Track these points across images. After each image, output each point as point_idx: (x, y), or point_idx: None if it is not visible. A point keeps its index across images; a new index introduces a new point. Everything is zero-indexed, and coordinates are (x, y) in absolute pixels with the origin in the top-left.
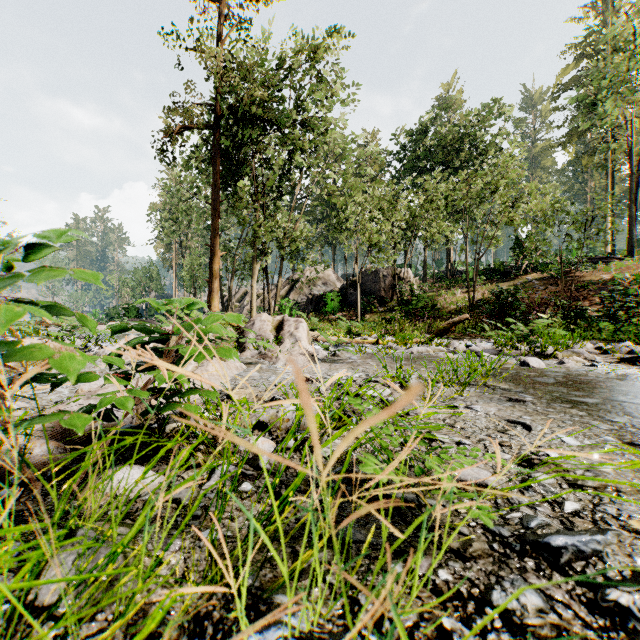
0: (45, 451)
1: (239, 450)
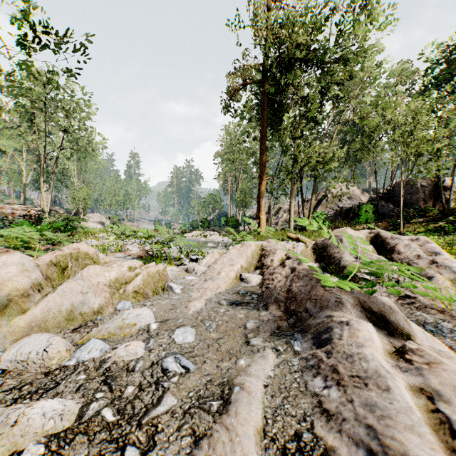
0: None
1: None
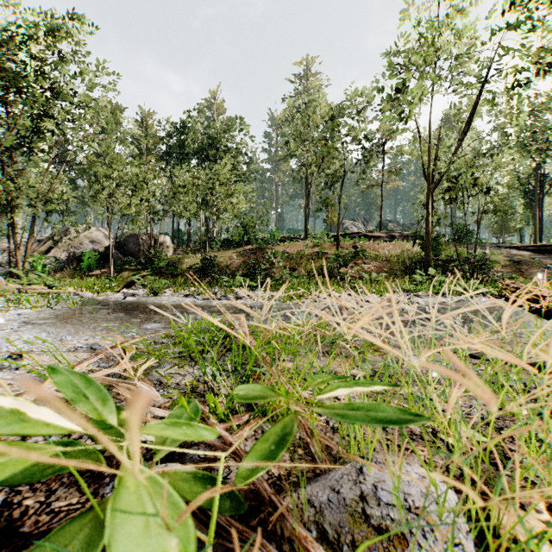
0: None
1: None
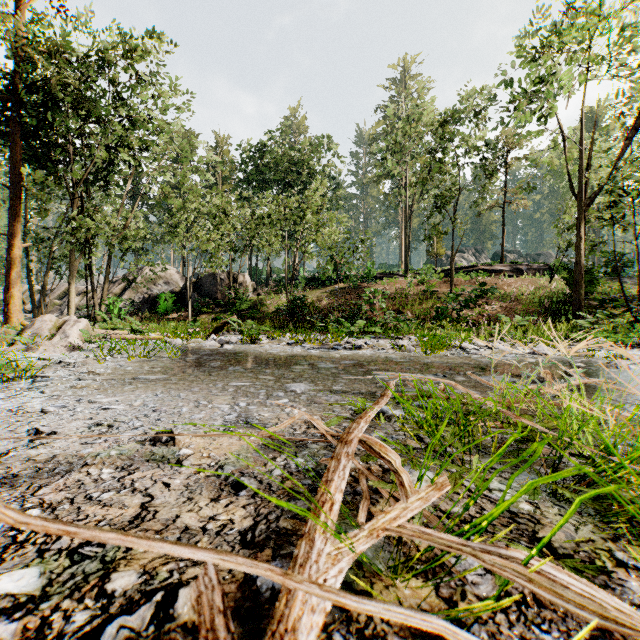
0: None
1: None
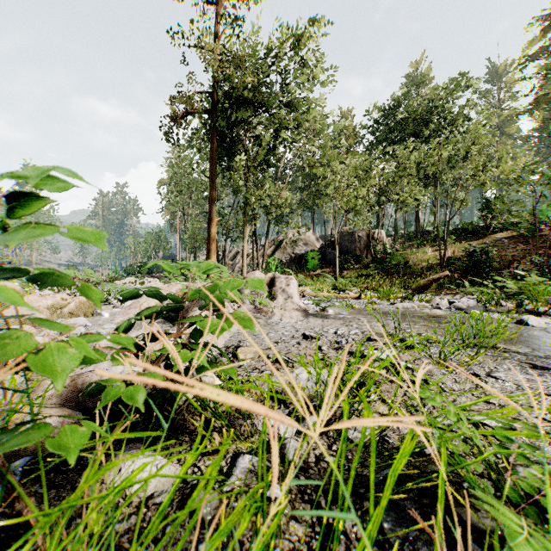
0: (56, 422)
1: (258, 430)
